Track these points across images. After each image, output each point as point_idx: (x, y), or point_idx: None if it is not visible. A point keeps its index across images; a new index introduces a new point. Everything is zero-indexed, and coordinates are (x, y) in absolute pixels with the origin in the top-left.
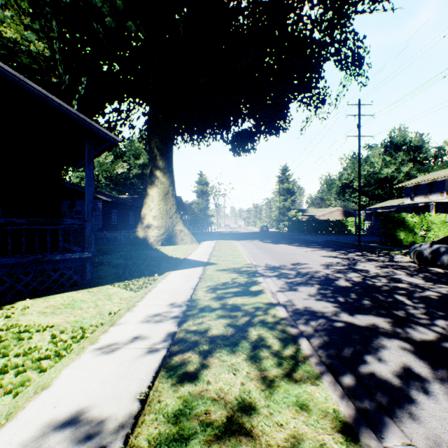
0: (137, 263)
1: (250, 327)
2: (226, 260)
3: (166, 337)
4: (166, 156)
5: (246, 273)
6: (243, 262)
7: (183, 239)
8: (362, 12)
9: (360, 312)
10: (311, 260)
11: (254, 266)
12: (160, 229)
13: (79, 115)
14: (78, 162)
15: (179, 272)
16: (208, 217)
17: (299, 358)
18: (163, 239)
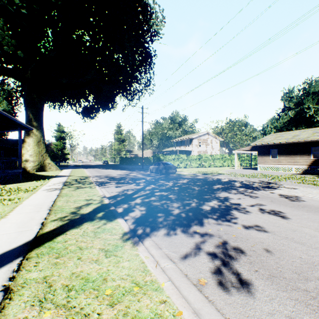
0: (32, 177)
1: (83, 182)
2: (78, 175)
3: (62, 184)
4: (39, 119)
5: (86, 177)
6: (86, 175)
7: (51, 168)
8: (142, 71)
9: (113, 180)
10: (116, 173)
11: (90, 176)
12: (35, 162)
13: (20, 122)
14: (1, 130)
15: (57, 178)
16: (65, 154)
17: (92, 183)
18: (37, 168)
